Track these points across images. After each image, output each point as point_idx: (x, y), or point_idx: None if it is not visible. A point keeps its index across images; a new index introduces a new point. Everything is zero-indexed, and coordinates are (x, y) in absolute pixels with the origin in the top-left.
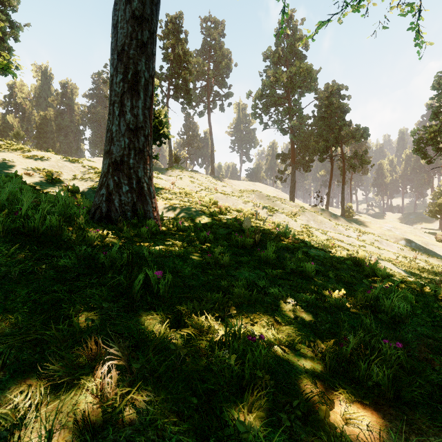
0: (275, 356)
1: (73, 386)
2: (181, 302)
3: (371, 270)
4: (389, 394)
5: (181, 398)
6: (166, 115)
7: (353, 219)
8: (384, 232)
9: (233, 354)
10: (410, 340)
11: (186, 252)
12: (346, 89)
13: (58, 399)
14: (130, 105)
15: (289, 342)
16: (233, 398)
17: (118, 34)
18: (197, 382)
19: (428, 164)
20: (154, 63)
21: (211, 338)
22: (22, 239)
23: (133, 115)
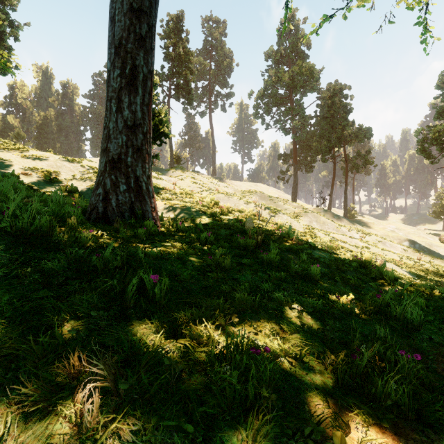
0: (281, 371)
1: (49, 412)
2: (179, 308)
3: (378, 272)
4: (410, 414)
5: (174, 425)
6: (166, 114)
7: (356, 220)
8: (387, 233)
9: (235, 370)
10: (426, 349)
11: (186, 254)
12: (349, 89)
13: (28, 429)
14: (127, 101)
15: (296, 354)
16: (235, 424)
17: (115, 27)
18: (194, 405)
19: (432, 164)
20: (153, 58)
21: (211, 351)
22: (9, 241)
23: (131, 112)
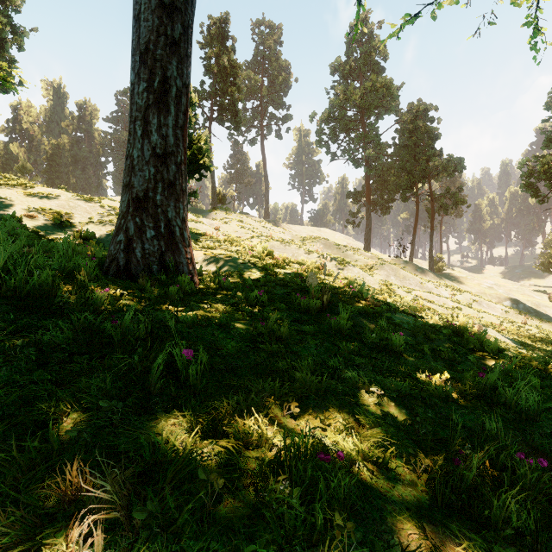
0: (360, 485)
1: None
2: (221, 394)
3: (478, 342)
4: (539, 547)
5: None
6: (207, 141)
7: (445, 273)
8: (484, 290)
9: (297, 487)
10: (549, 447)
11: (231, 319)
12: (435, 109)
13: None
14: (156, 122)
15: (379, 457)
16: None
17: (141, 28)
18: (240, 541)
19: (540, 203)
20: (189, 68)
21: (263, 459)
22: None
23: (161, 136)
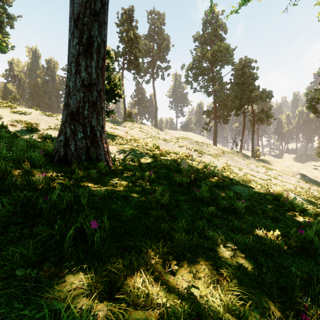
0: None
1: None
2: (119, 255)
3: (290, 204)
4: None
5: None
6: (119, 80)
7: (261, 159)
8: (284, 168)
9: None
10: None
11: (131, 191)
12: (255, 62)
13: None
14: (84, 64)
15: (240, 311)
16: None
17: (74, 4)
18: None
19: (318, 117)
20: (106, 30)
21: None
22: None
23: (87, 73)
